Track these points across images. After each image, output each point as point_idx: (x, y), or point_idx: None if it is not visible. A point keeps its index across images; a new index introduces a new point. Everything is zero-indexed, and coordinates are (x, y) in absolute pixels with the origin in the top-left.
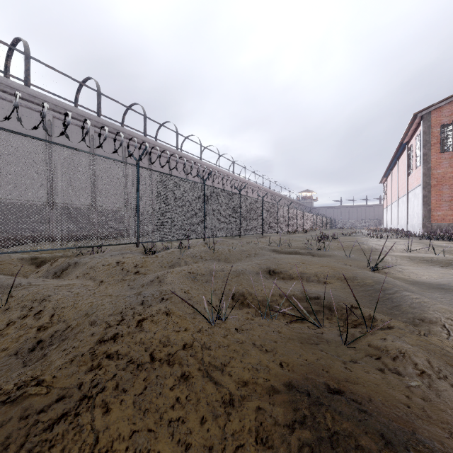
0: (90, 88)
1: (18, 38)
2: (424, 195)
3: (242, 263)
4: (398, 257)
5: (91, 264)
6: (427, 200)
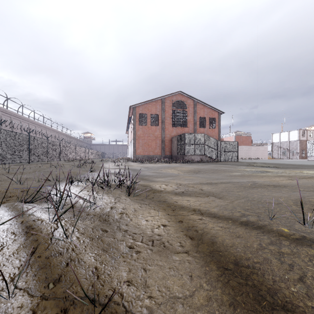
0: None
1: None
2: (133, 143)
3: (30, 175)
4: (107, 168)
5: None
6: (134, 145)
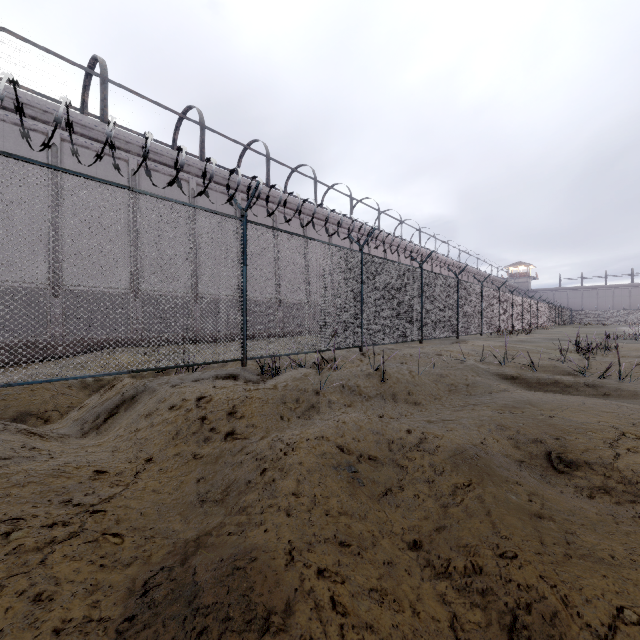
0: (190, 119)
1: (94, 58)
2: None
3: (451, 413)
4: None
5: (153, 404)
6: None
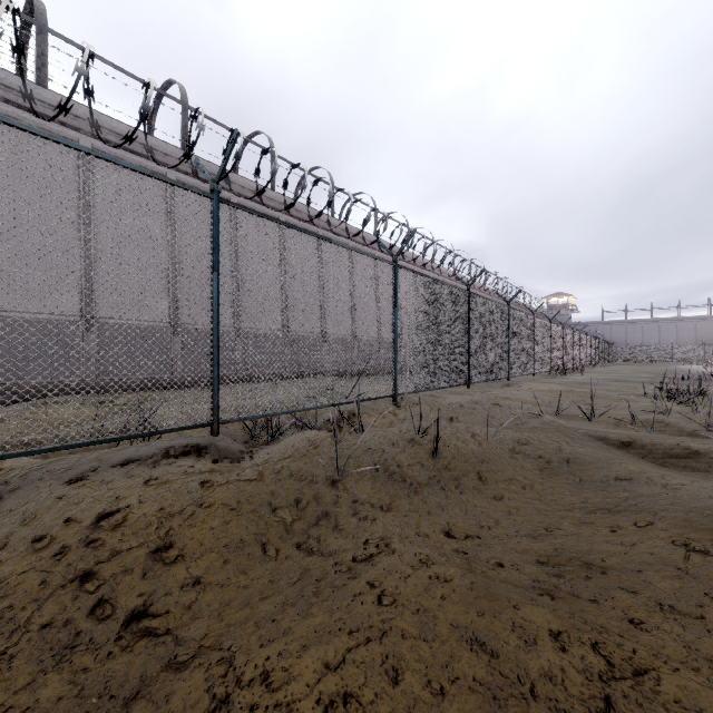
0: (168, 95)
1: (30, 1)
2: None
3: (577, 531)
4: None
5: (6, 529)
6: None
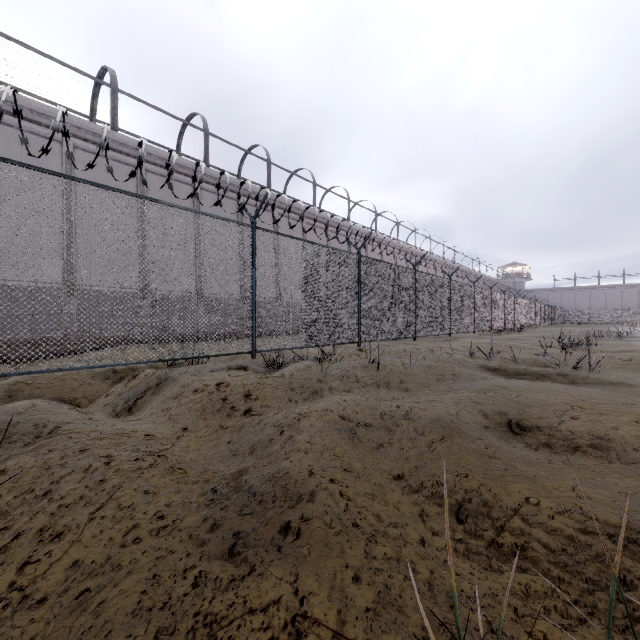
0: (195, 126)
1: (104, 68)
2: None
3: (436, 396)
4: None
5: (178, 389)
6: None
